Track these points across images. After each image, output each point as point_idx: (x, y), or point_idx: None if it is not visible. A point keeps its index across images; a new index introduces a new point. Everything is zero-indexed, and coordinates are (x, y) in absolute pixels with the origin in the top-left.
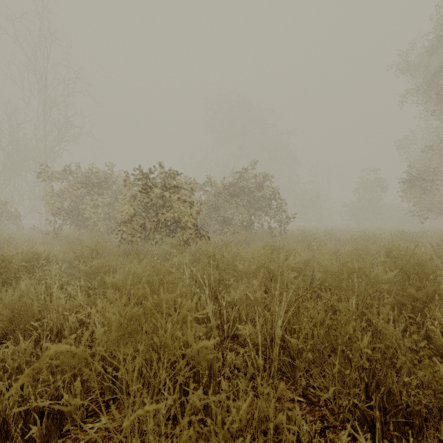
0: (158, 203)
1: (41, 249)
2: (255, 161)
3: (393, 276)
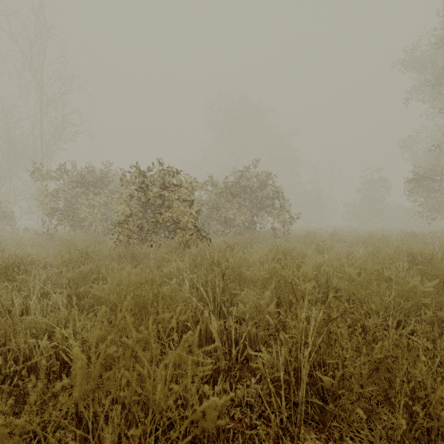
0: (156, 203)
1: (31, 252)
2: (258, 160)
3: (431, 287)
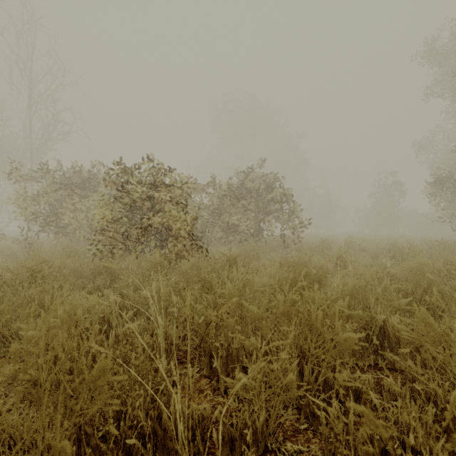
0: (145, 206)
1: None
2: (265, 159)
3: None
